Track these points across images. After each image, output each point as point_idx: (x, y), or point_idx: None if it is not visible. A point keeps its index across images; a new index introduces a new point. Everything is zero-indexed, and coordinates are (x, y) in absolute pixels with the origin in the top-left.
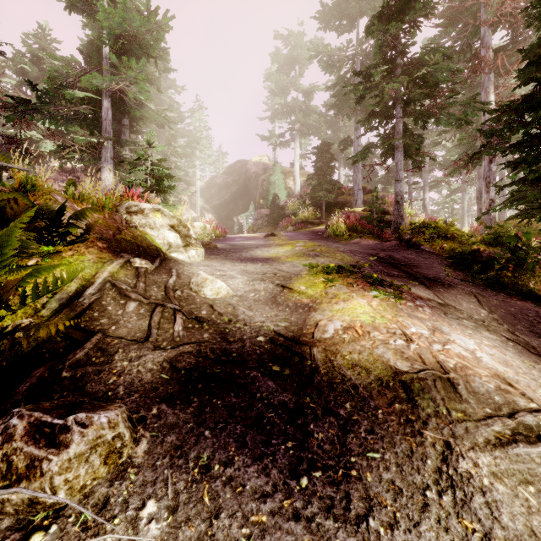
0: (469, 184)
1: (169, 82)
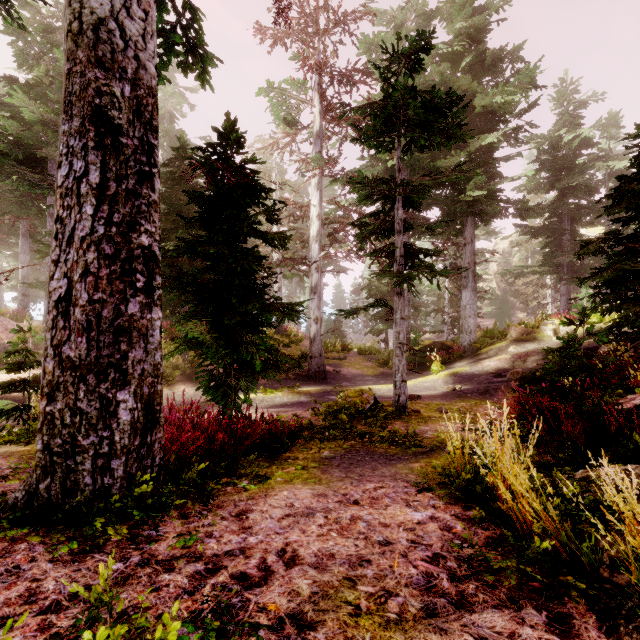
0: None
1: None
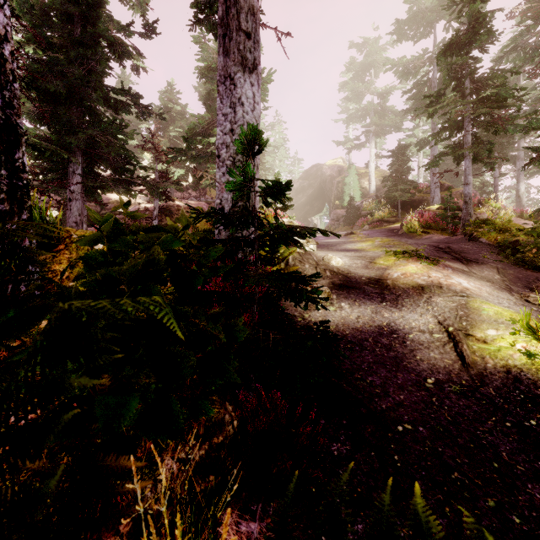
0: None
1: None
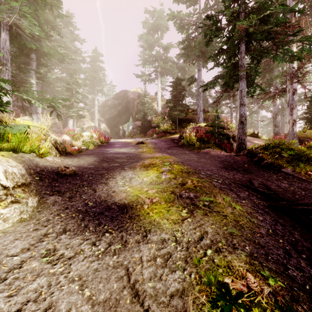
0: (261, 109)
1: (74, 36)
